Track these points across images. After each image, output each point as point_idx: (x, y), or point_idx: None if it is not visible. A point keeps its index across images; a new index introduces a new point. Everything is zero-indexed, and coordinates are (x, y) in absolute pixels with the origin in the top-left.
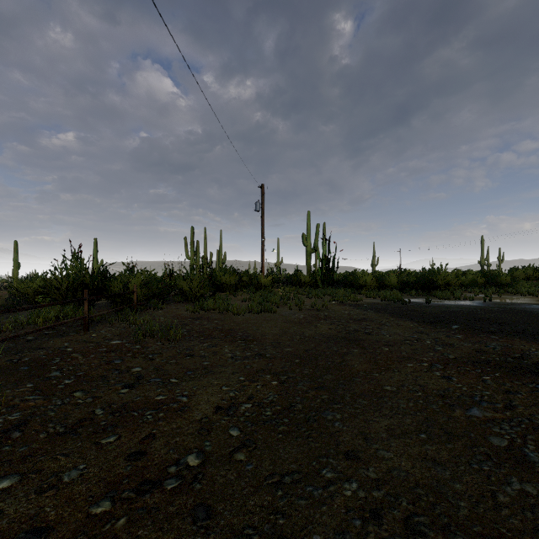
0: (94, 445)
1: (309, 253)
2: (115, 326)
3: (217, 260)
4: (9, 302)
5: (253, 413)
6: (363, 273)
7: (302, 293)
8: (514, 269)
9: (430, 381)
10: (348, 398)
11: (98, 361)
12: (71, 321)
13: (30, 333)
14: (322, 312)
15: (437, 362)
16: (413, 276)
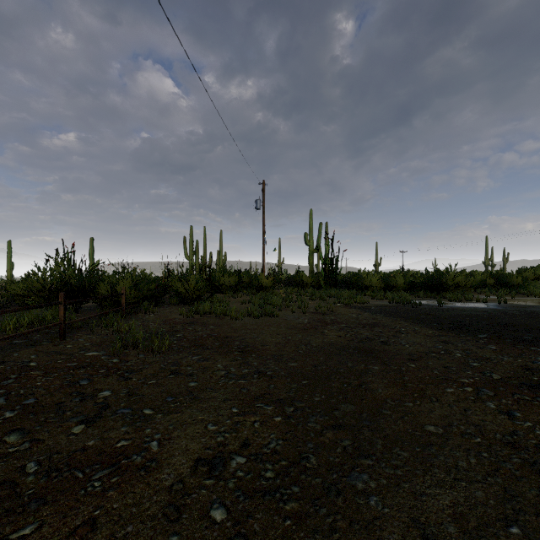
0: None
1: (311, 253)
2: (97, 333)
3: (217, 260)
4: None
5: (248, 474)
6: (368, 273)
7: (305, 294)
8: (522, 270)
9: (486, 417)
10: (379, 447)
11: (59, 382)
12: (41, 329)
13: None
14: (328, 315)
15: (483, 386)
16: (420, 277)
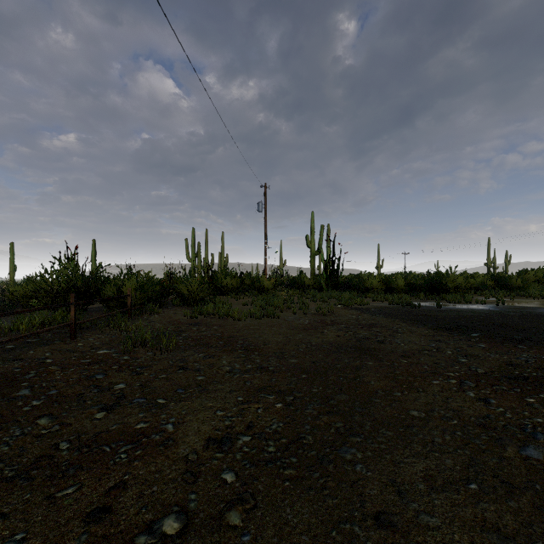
0: (46, 499)
1: (313, 255)
2: (106, 333)
3: (219, 262)
4: (0, 306)
5: (253, 449)
6: (369, 275)
7: (306, 296)
8: (523, 272)
9: (464, 404)
10: (368, 428)
11: (77, 376)
12: (54, 328)
13: (5, 342)
14: (329, 316)
15: (466, 378)
16: (421, 279)
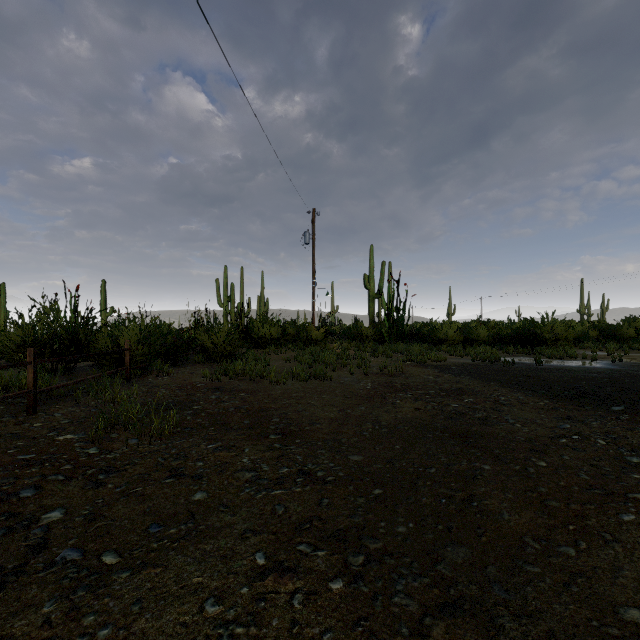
0: None
1: (372, 299)
2: (85, 404)
3: (258, 308)
4: None
5: None
6: (443, 323)
7: (365, 350)
8: (631, 319)
9: None
10: None
11: None
12: None
13: None
14: (397, 377)
15: None
16: (506, 328)
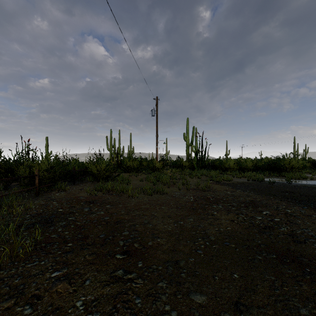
0: None
1: (188, 146)
2: None
3: (128, 152)
4: None
5: None
6: (227, 159)
7: (185, 174)
8: None
9: None
10: None
11: None
12: None
13: None
14: (208, 192)
15: None
16: (261, 162)
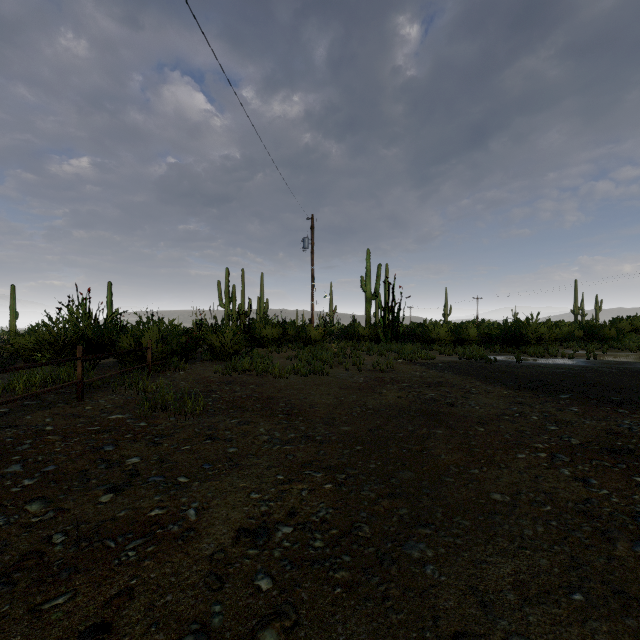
0: (29, 612)
1: (369, 300)
2: (120, 393)
3: (258, 309)
4: None
5: (295, 544)
6: (435, 324)
7: (361, 349)
8: (617, 320)
9: (559, 484)
10: (439, 515)
11: (81, 447)
12: (57, 388)
13: None
14: (387, 373)
15: (558, 451)
16: (496, 328)
